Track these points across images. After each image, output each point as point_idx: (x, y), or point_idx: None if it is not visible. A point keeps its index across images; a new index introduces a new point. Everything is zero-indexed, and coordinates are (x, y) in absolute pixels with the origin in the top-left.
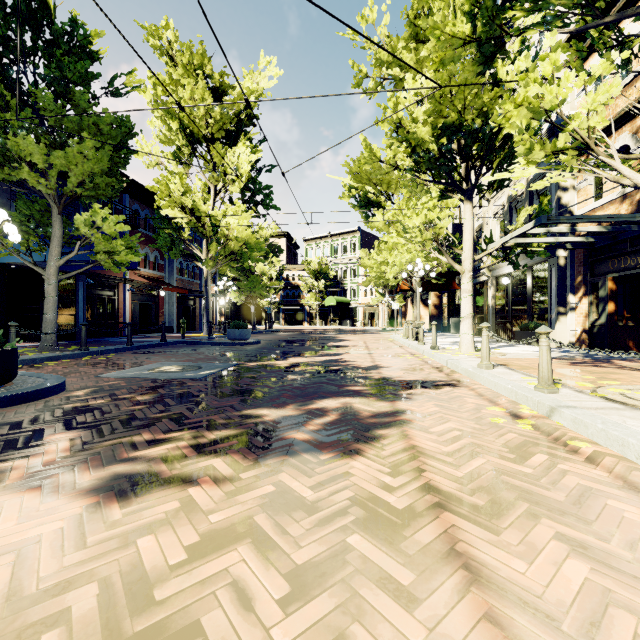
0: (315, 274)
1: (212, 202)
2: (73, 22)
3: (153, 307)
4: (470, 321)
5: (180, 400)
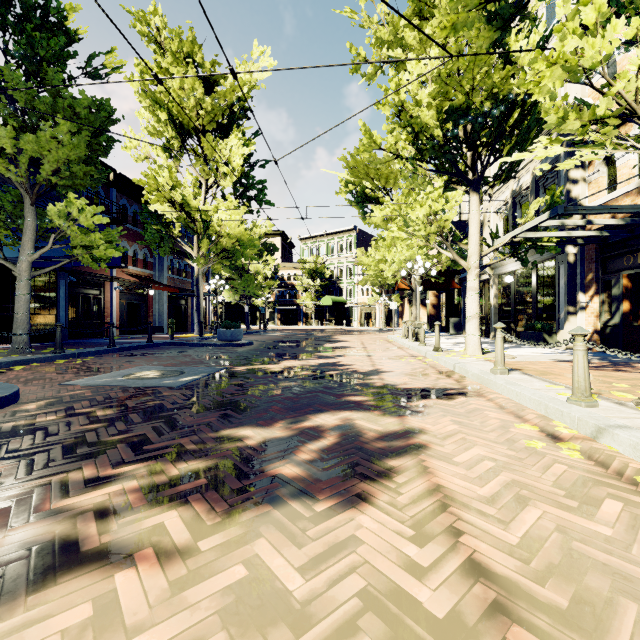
0: (311, 273)
1: (203, 197)
2: None
3: (142, 306)
4: (477, 321)
5: (148, 416)
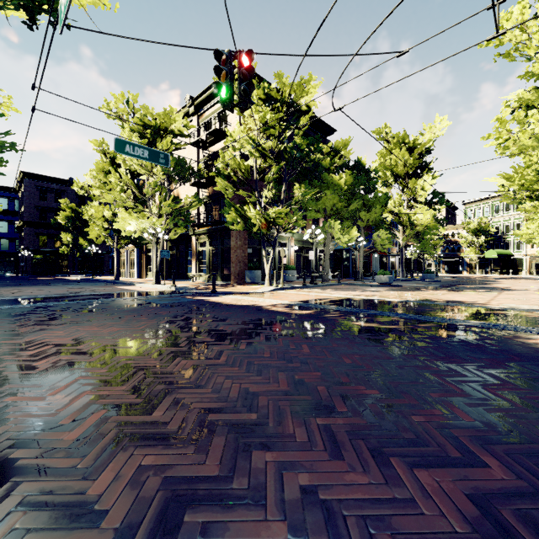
0: (474, 232)
1: (406, 206)
2: (374, 170)
3: (368, 263)
4: None
5: (437, 288)
